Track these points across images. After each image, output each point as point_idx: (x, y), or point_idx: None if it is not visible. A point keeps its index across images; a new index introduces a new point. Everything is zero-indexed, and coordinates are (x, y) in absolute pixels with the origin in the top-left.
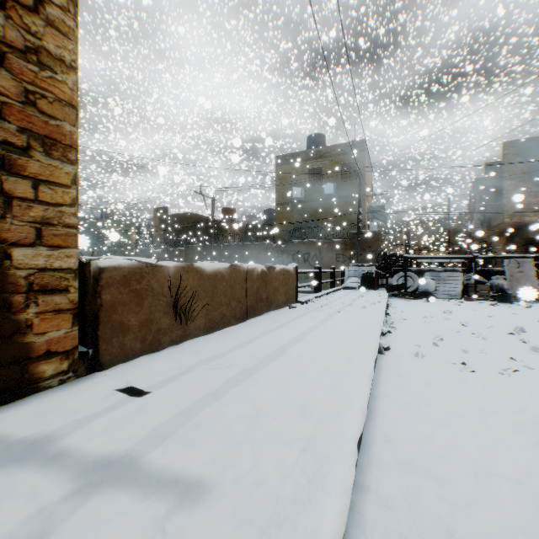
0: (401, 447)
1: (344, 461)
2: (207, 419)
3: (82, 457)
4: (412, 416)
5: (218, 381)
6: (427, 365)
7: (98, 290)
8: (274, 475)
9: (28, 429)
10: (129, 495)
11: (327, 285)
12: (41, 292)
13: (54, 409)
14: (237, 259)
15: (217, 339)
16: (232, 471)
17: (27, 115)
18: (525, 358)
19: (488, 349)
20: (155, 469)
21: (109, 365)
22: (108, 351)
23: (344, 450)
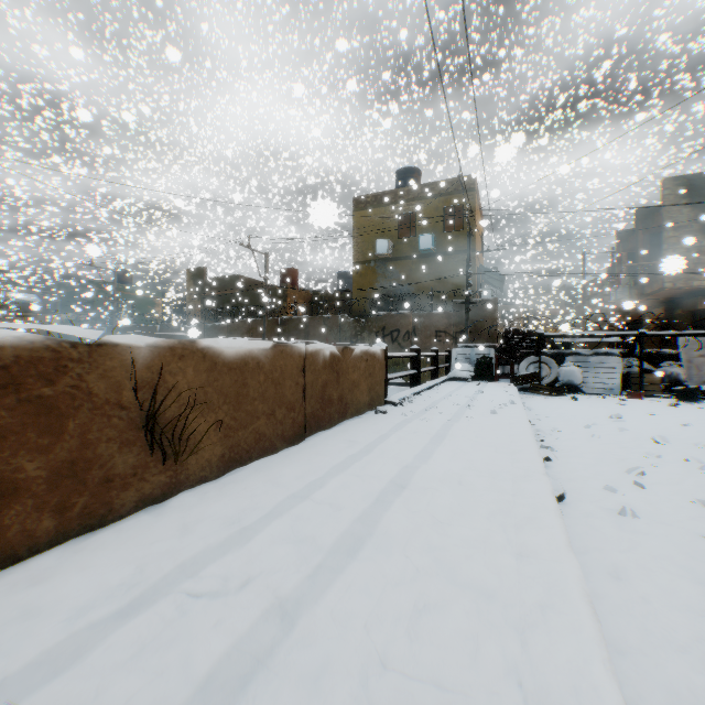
0: None
1: None
2: None
3: None
4: None
5: (203, 654)
6: (656, 543)
7: None
8: None
9: None
10: None
11: (424, 373)
12: None
13: None
14: (300, 339)
15: (242, 488)
16: None
17: None
18: None
19: None
20: None
21: None
22: None
23: None
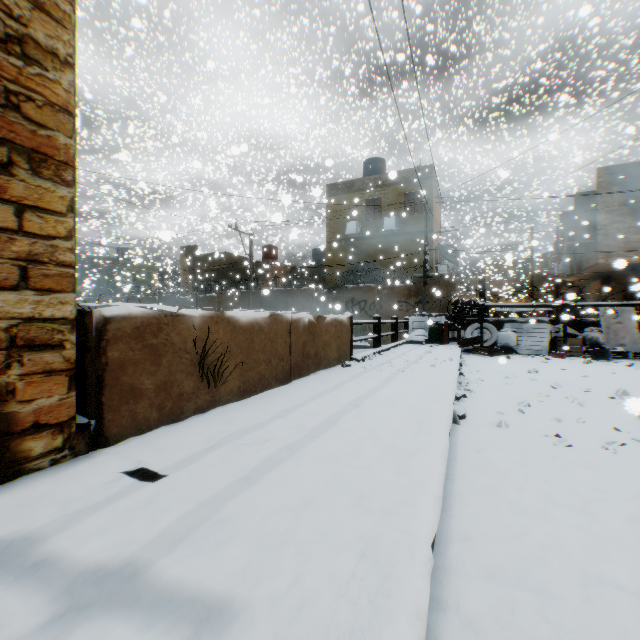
0: (486, 547)
1: (416, 572)
2: (237, 513)
3: (71, 567)
4: (498, 504)
5: (253, 460)
6: (513, 438)
7: (103, 346)
8: (324, 593)
9: (3, 527)
10: (128, 623)
11: (387, 338)
12: (27, 348)
13: (41, 499)
14: (280, 308)
15: (254, 406)
16: (267, 586)
17: (8, 122)
18: (633, 428)
19: (585, 417)
20: (165, 584)
21: (116, 440)
22: (115, 422)
23: (415, 555)
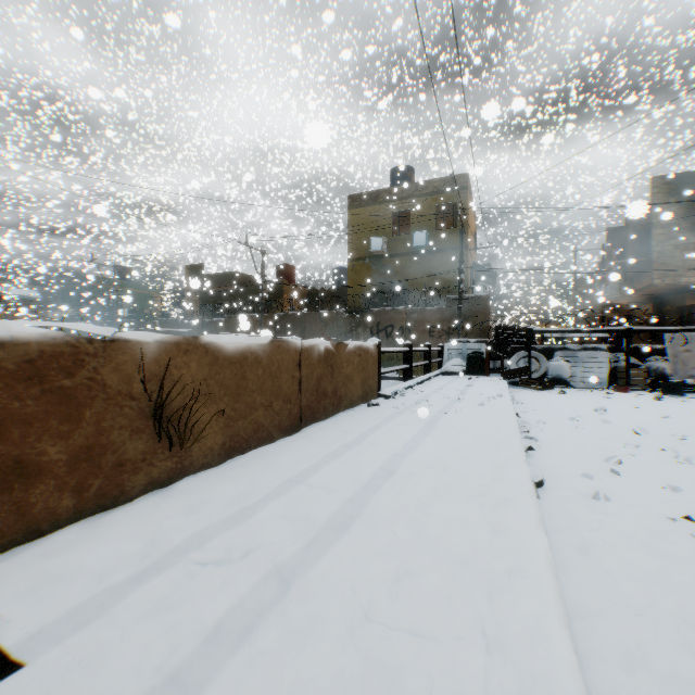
0: None
1: None
2: None
3: None
4: None
5: (211, 609)
6: (624, 523)
7: None
8: None
9: None
10: None
11: (417, 368)
12: None
13: None
14: (297, 334)
15: (242, 474)
16: None
17: None
18: None
19: None
20: None
21: None
22: None
23: None
